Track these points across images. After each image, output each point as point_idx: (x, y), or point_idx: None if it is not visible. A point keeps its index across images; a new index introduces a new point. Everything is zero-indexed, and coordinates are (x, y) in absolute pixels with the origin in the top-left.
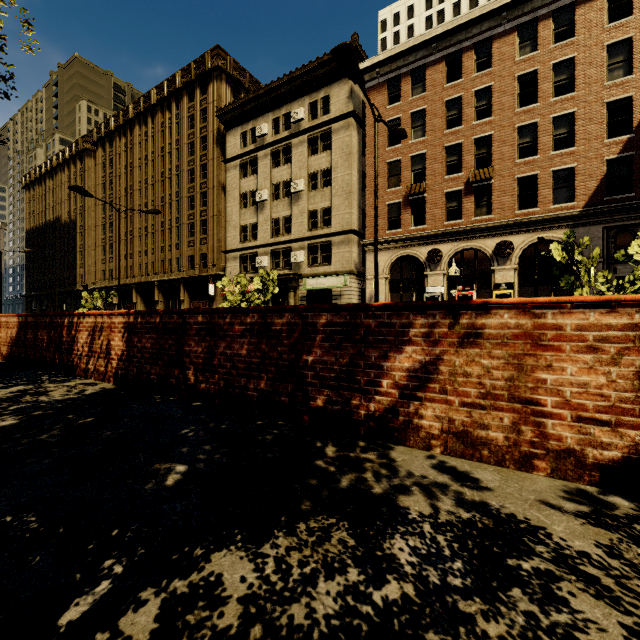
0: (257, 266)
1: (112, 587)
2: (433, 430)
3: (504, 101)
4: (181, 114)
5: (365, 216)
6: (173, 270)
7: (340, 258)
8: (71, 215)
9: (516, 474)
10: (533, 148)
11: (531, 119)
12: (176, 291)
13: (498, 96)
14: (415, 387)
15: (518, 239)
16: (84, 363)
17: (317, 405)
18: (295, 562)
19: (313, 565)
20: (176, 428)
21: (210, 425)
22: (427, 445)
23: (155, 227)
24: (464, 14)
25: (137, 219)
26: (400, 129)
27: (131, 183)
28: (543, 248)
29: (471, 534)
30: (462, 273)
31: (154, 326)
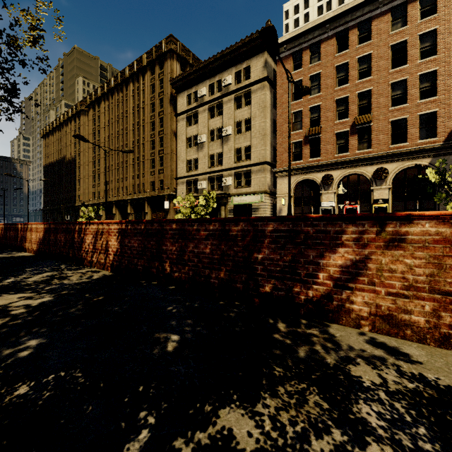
0: (198, 188)
1: (151, 435)
2: (362, 313)
3: (381, 64)
4: (146, 83)
5: (275, 151)
6: (140, 191)
7: (257, 182)
8: (72, 155)
9: (437, 350)
10: (402, 98)
11: (402, 77)
12: (142, 206)
13: (376, 61)
14: (347, 279)
15: (392, 166)
16: (90, 257)
17: (265, 291)
18: (286, 421)
19: (301, 424)
20: (163, 306)
21: (186, 304)
22: (357, 324)
23: (128, 162)
24: (350, 2)
25: (116, 157)
26: (306, 87)
27: (112, 132)
28: (409, 173)
29: (422, 403)
30: (348, 192)
31: (140, 231)
